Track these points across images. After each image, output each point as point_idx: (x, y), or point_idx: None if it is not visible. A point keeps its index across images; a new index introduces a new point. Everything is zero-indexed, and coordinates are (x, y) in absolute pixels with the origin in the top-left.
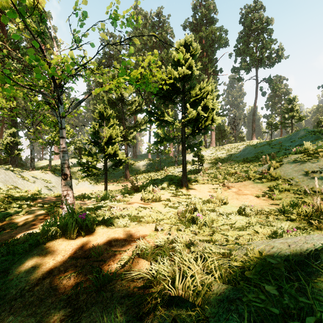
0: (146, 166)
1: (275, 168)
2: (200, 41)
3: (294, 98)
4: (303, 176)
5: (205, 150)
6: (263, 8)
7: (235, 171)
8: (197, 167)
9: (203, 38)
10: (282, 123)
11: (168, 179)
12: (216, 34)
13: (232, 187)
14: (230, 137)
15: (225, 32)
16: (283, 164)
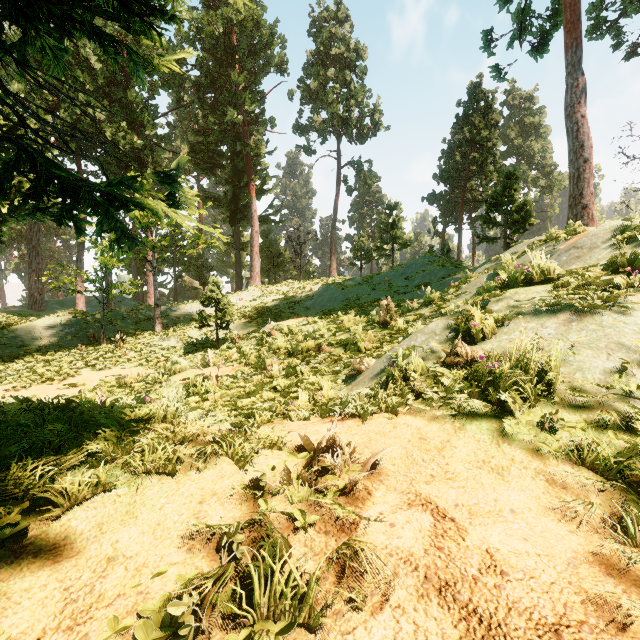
0: (55, 333)
1: (488, 334)
2: (225, 30)
3: (397, 207)
4: None
5: (238, 293)
6: (350, 24)
7: (316, 345)
8: (214, 332)
9: (232, 25)
10: (380, 248)
11: None
12: (263, 28)
13: (373, 478)
14: (291, 270)
15: (281, 40)
16: (506, 321)
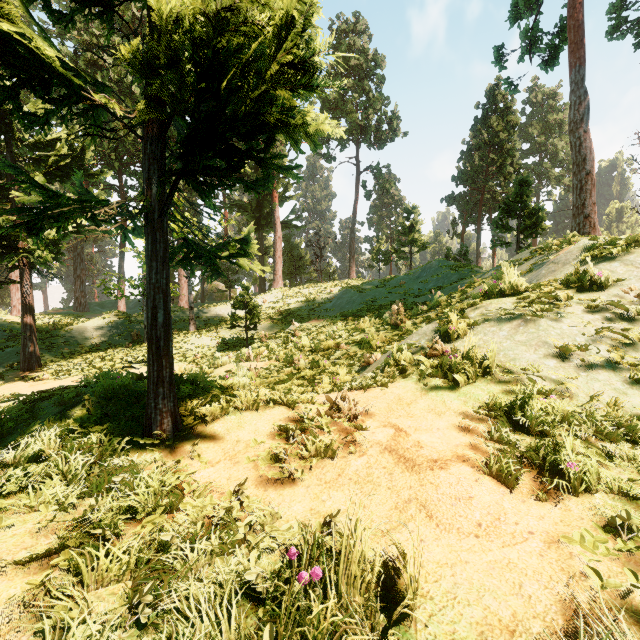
0: (104, 333)
1: (461, 336)
2: None
3: (415, 210)
4: (558, 361)
5: (263, 295)
6: (369, 34)
7: (336, 343)
8: (243, 332)
9: None
10: (398, 251)
11: (95, 395)
12: None
13: (367, 416)
14: (311, 272)
15: None
16: (477, 325)
